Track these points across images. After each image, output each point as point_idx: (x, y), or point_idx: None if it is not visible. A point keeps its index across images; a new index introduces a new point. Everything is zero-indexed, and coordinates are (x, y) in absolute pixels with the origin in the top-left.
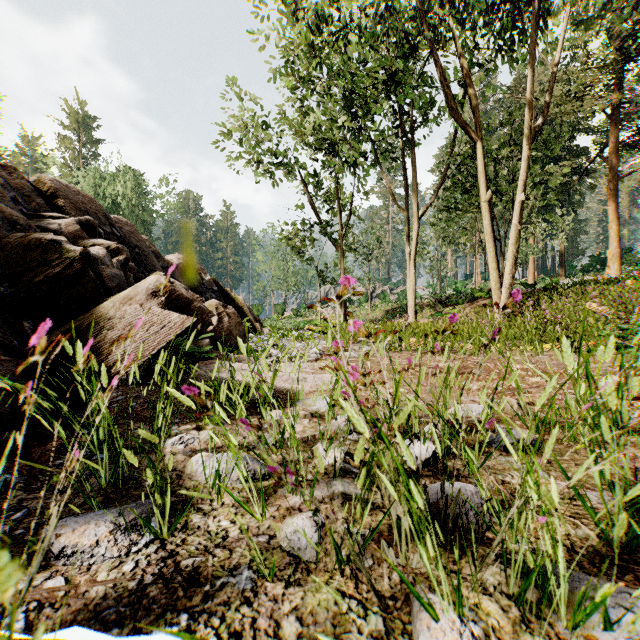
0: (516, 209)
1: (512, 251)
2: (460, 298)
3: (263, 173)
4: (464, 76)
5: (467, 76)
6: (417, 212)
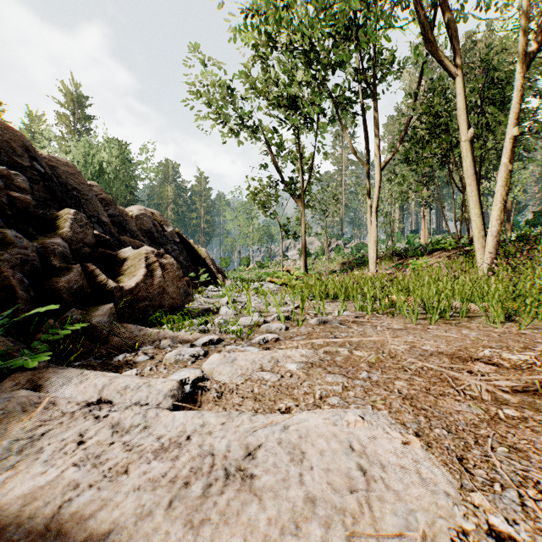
0: (506, 146)
1: (500, 194)
2: (419, 250)
3: (228, 133)
4: (440, 5)
5: (444, 4)
6: (379, 163)
